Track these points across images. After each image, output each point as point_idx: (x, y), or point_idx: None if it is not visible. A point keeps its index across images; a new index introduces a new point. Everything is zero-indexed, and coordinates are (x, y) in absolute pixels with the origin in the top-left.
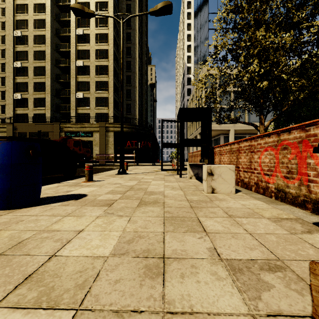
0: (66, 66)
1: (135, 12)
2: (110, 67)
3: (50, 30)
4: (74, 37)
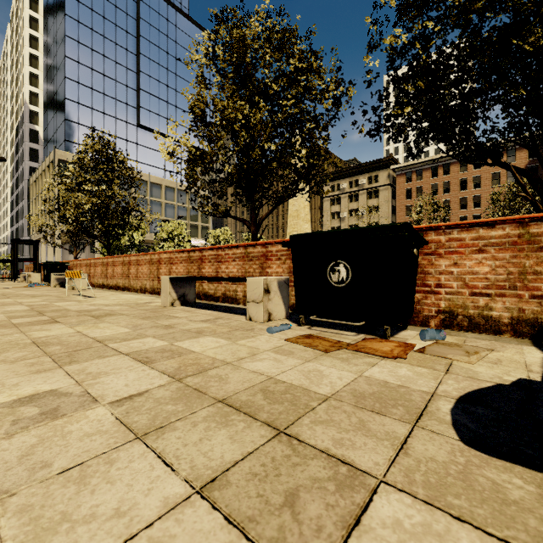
0: None
1: None
2: None
3: None
4: None
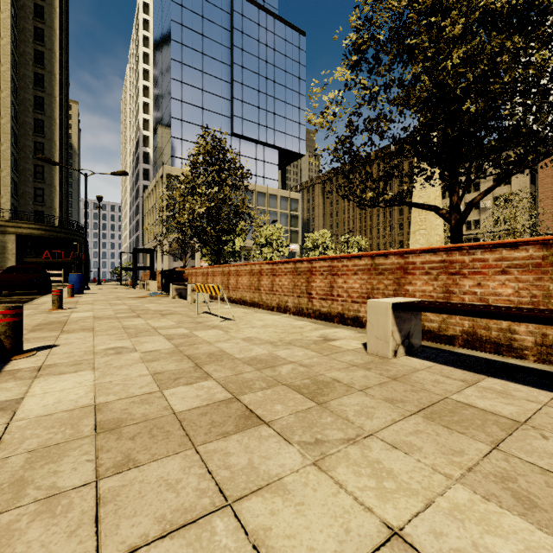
0: None
1: (53, 45)
2: (4, 127)
3: None
4: None
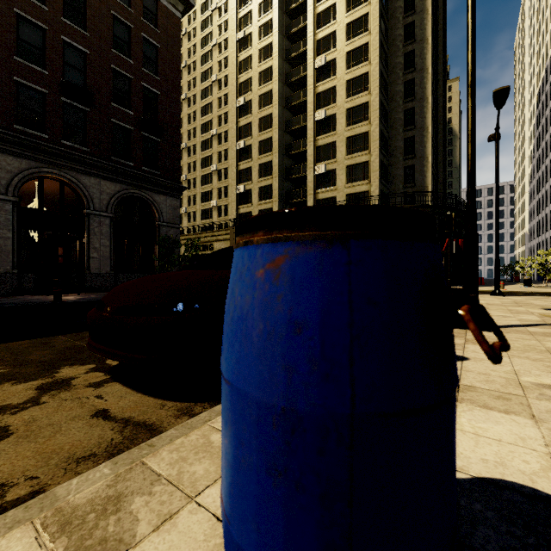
0: (299, 127)
1: None
2: (373, 104)
3: (278, 79)
4: (312, 75)
